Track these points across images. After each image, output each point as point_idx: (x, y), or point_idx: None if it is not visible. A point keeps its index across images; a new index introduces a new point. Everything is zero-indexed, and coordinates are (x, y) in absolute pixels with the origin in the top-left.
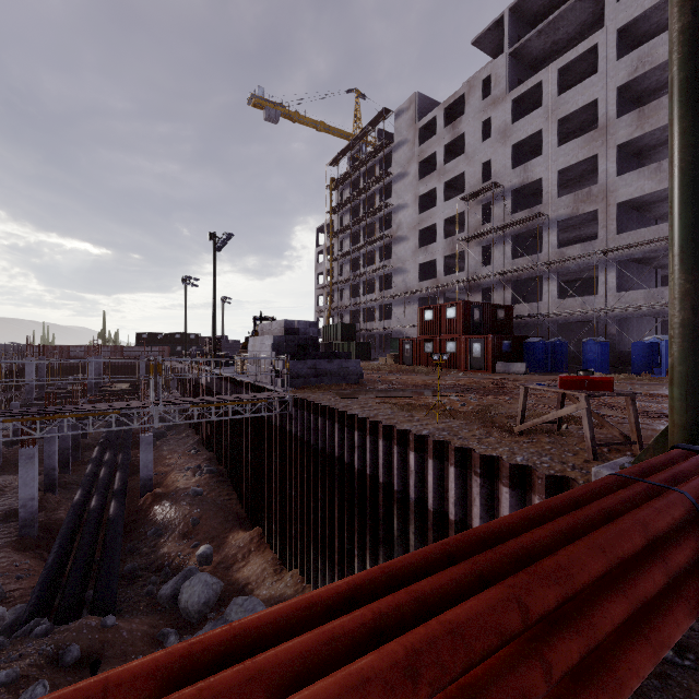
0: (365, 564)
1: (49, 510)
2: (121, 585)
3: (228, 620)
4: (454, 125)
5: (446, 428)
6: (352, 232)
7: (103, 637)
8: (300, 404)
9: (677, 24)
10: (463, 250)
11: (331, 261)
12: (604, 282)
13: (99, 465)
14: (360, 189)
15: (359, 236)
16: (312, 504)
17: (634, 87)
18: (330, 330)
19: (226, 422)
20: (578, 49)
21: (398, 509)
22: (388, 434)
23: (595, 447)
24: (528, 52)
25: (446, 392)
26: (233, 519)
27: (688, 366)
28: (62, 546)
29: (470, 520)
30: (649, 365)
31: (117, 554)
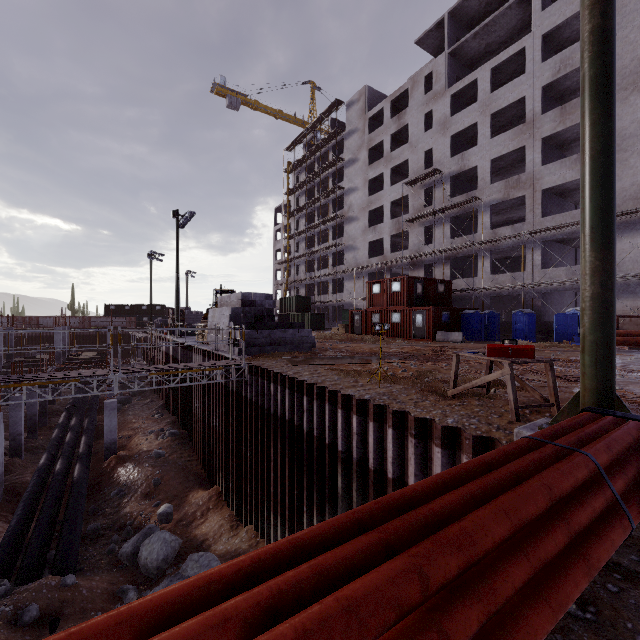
0: (313, 519)
1: (15, 474)
2: (84, 545)
3: (184, 576)
4: (400, 116)
5: (386, 393)
6: (307, 212)
7: (62, 596)
8: (255, 371)
9: (588, 25)
10: (408, 230)
11: (288, 239)
12: (531, 260)
13: (66, 430)
14: (315, 173)
15: (314, 216)
16: (266, 464)
17: (557, 87)
18: (287, 302)
19: (188, 388)
20: (509, 51)
21: (342, 468)
22: (333, 398)
23: (518, 409)
24: (465, 53)
25: (389, 359)
26: (193, 479)
27: (597, 336)
28: (26, 509)
29: (406, 478)
30: (570, 334)
31: (80, 515)
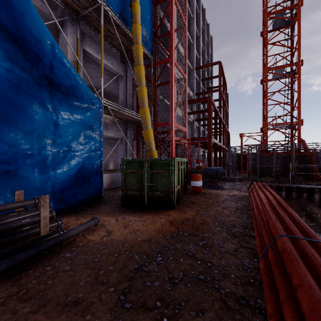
0: None
1: None
2: None
3: None
4: None
5: None
6: None
7: None
8: None
9: None
10: None
11: None
12: None
13: None
14: None
15: None
16: None
17: None
18: None
19: None
20: None
21: None
22: None
23: None
24: None
25: None
26: None
27: None
28: None
29: None
30: None
31: None
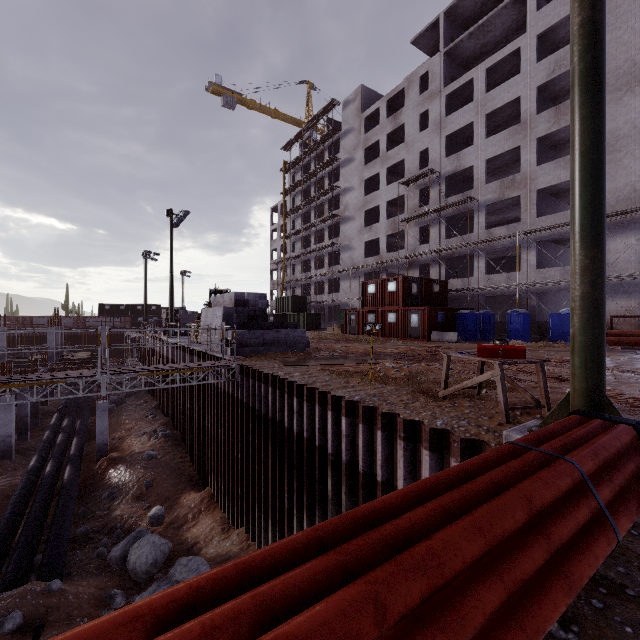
0: (303, 522)
1: (5, 476)
2: (73, 548)
3: (172, 581)
4: (396, 116)
5: (377, 394)
6: (303, 211)
7: (47, 602)
8: (246, 372)
9: (578, 18)
10: (403, 230)
11: (284, 238)
12: (526, 260)
13: (57, 432)
14: (311, 172)
15: (310, 216)
16: (257, 466)
17: (551, 87)
18: (283, 302)
19: (181, 388)
20: (504, 51)
21: (331, 471)
22: (323, 400)
23: (508, 411)
24: (460, 53)
25: (383, 359)
26: (185, 480)
27: (587, 336)
28: (13, 512)
29: (395, 481)
30: (564, 334)
31: (68, 518)
